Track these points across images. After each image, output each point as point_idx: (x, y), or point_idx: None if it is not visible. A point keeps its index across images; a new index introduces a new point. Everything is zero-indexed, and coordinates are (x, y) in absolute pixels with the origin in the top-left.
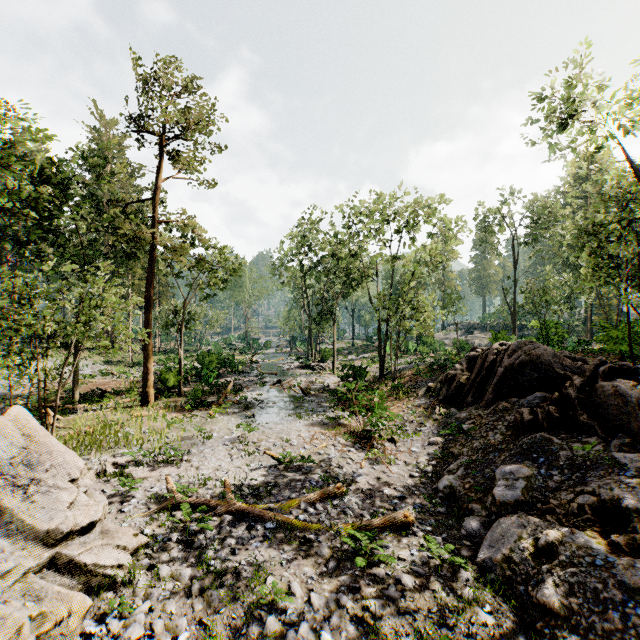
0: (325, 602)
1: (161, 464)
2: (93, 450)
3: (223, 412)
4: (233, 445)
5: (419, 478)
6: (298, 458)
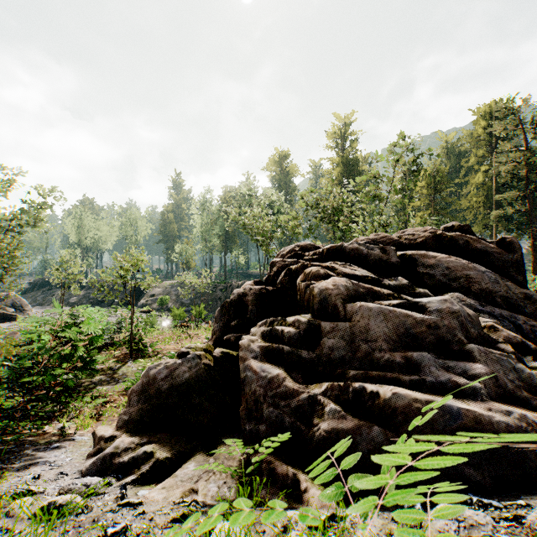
0: None
1: None
2: None
3: None
4: None
5: None
6: None
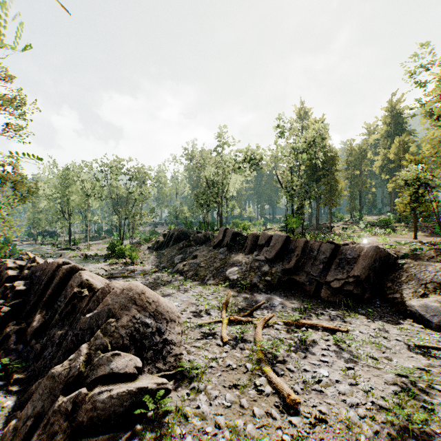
0: (145, 280)
1: None
2: None
3: None
4: None
5: (154, 267)
6: (111, 270)
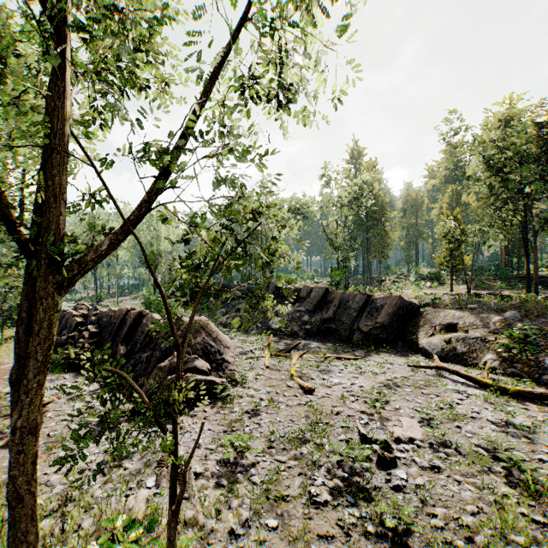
0: None
1: None
2: None
3: None
4: None
5: None
6: None
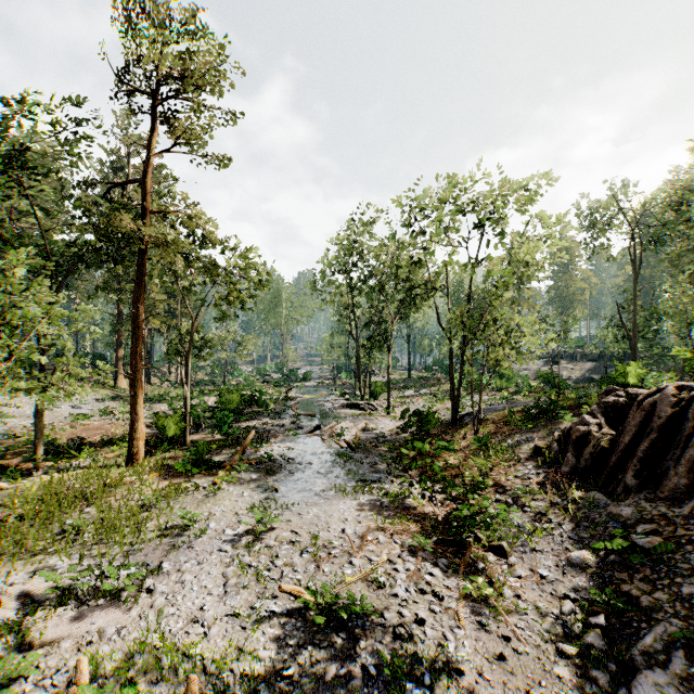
0: None
1: (102, 598)
2: (1, 563)
3: (233, 481)
4: (235, 552)
5: (579, 659)
6: (341, 591)
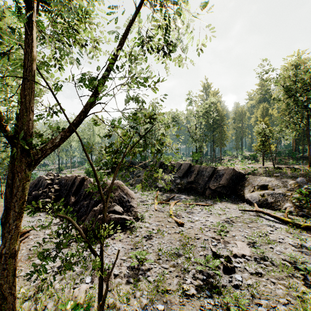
0: None
1: None
2: None
3: None
4: None
5: None
6: None
